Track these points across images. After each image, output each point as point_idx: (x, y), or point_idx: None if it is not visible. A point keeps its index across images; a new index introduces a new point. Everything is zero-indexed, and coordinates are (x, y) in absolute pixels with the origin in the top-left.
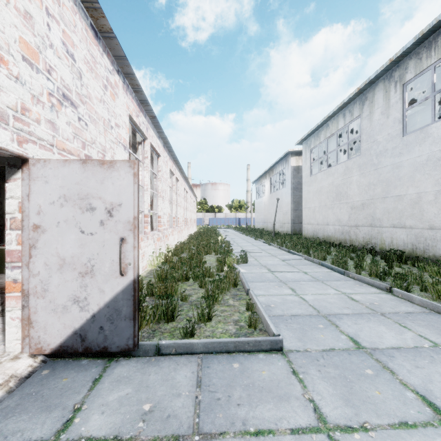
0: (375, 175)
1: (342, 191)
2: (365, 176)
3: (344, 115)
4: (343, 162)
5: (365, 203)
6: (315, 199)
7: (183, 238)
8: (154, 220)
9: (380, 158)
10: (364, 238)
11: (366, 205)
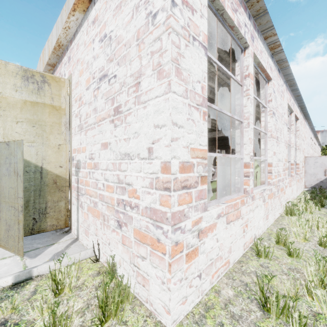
0: None
1: None
2: None
3: None
4: None
5: None
6: None
7: None
8: None
9: None
10: None
11: None
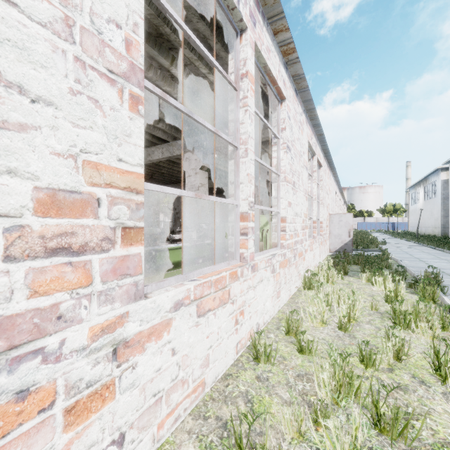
0: None
1: None
2: None
3: None
4: None
5: None
6: None
7: None
8: None
9: None
10: None
11: None
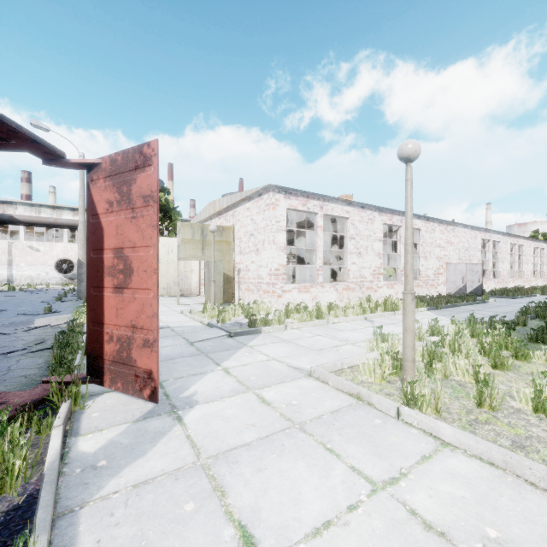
0: None
1: None
2: None
3: None
4: None
5: None
6: None
7: None
8: (496, 273)
9: None
10: None
11: None
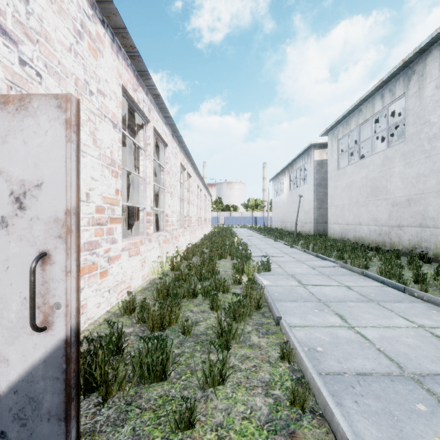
0: (426, 164)
1: (379, 185)
2: (412, 165)
3: (383, 96)
4: (381, 152)
5: (412, 199)
6: (344, 195)
7: (196, 239)
8: (161, 219)
9: (433, 142)
10: (411, 240)
11: (414, 201)
